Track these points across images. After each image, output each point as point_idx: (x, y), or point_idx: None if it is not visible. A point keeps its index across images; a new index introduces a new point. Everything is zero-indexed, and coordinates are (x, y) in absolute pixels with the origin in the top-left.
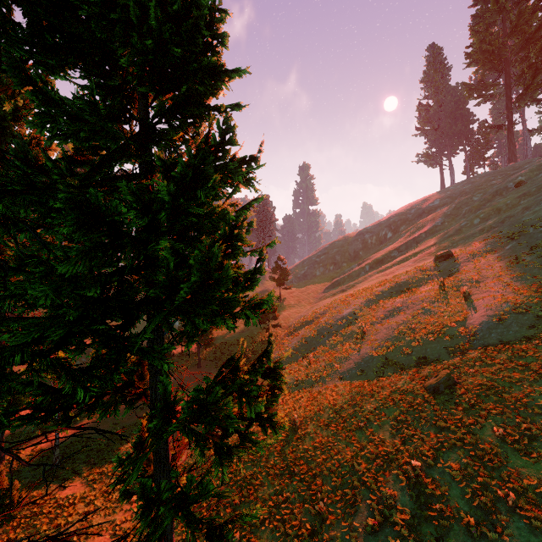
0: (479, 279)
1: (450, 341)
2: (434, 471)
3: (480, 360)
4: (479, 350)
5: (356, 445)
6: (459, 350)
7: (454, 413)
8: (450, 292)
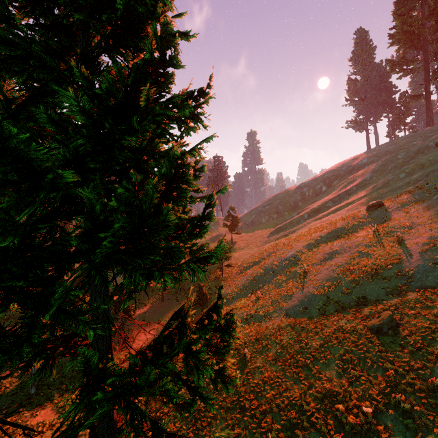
0: (411, 226)
1: (387, 283)
2: (386, 417)
3: (420, 302)
4: (418, 292)
5: (303, 382)
6: (397, 291)
7: (400, 356)
8: (383, 237)
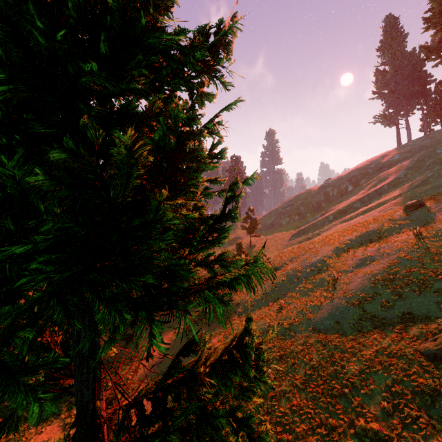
0: None
1: (439, 296)
2: None
3: None
4: None
5: (341, 417)
6: None
7: None
8: (429, 242)
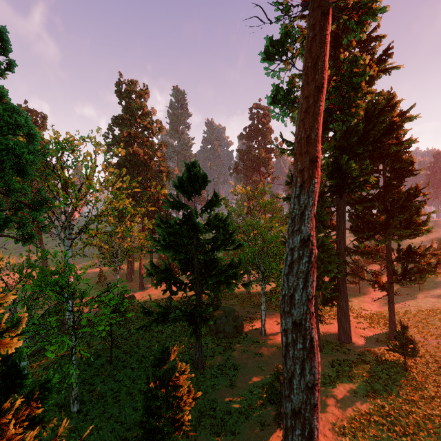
0: None
1: None
2: None
3: None
4: None
5: None
6: None
7: None
8: None
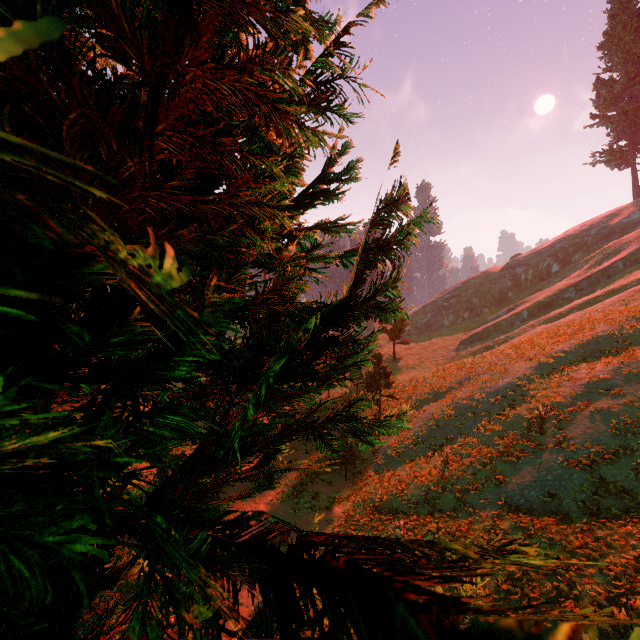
0: None
1: None
2: None
3: None
4: None
5: None
6: None
7: None
8: None
